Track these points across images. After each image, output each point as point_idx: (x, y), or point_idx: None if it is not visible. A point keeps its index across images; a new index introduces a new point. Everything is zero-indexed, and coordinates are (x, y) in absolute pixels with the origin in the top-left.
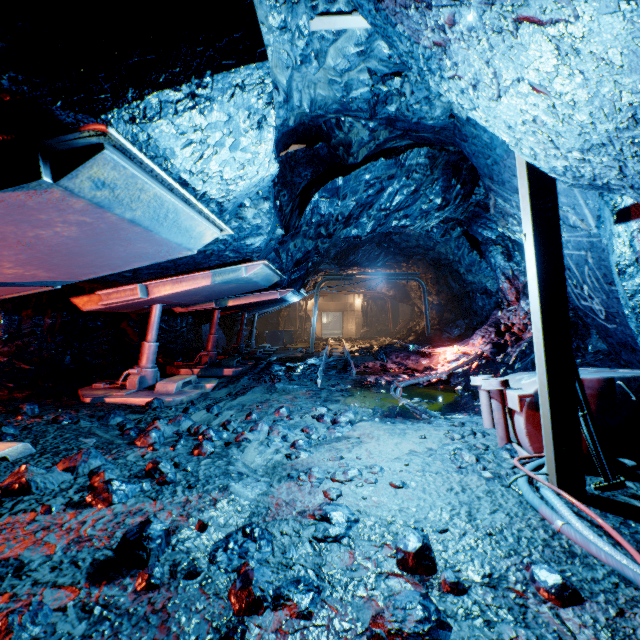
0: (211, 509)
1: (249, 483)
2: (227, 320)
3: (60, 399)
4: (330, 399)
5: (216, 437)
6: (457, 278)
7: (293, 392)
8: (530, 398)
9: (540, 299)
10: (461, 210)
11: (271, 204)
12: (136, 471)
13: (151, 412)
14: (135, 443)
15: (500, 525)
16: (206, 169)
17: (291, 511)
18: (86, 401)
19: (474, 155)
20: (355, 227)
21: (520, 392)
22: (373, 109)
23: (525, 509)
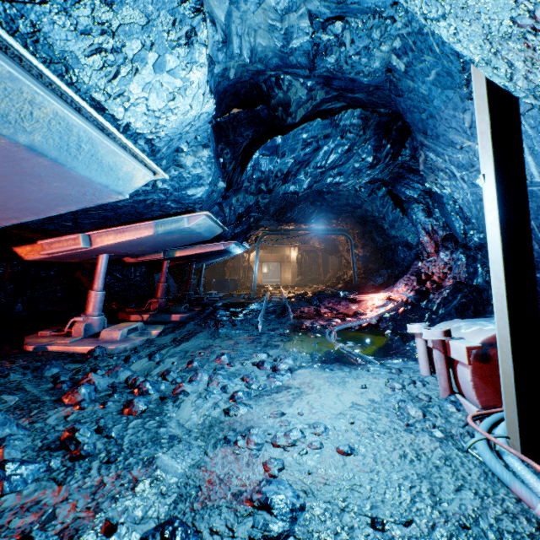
0: (128, 496)
1: (180, 451)
2: (178, 270)
3: (1, 348)
4: (270, 344)
5: (153, 390)
6: (381, 233)
7: (235, 337)
8: (476, 349)
9: (503, 245)
10: (387, 171)
11: (211, 153)
12: (51, 440)
13: (92, 361)
14: (63, 400)
15: (472, 511)
16: (126, 92)
17: (225, 493)
18: (28, 349)
19: (409, 110)
20: (293, 183)
21: (467, 343)
22: (312, 62)
23: (493, 484)
